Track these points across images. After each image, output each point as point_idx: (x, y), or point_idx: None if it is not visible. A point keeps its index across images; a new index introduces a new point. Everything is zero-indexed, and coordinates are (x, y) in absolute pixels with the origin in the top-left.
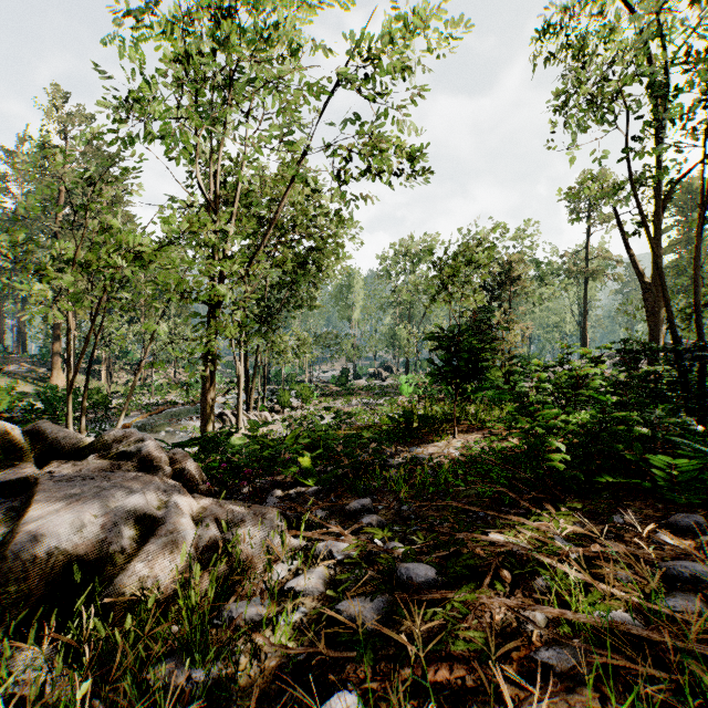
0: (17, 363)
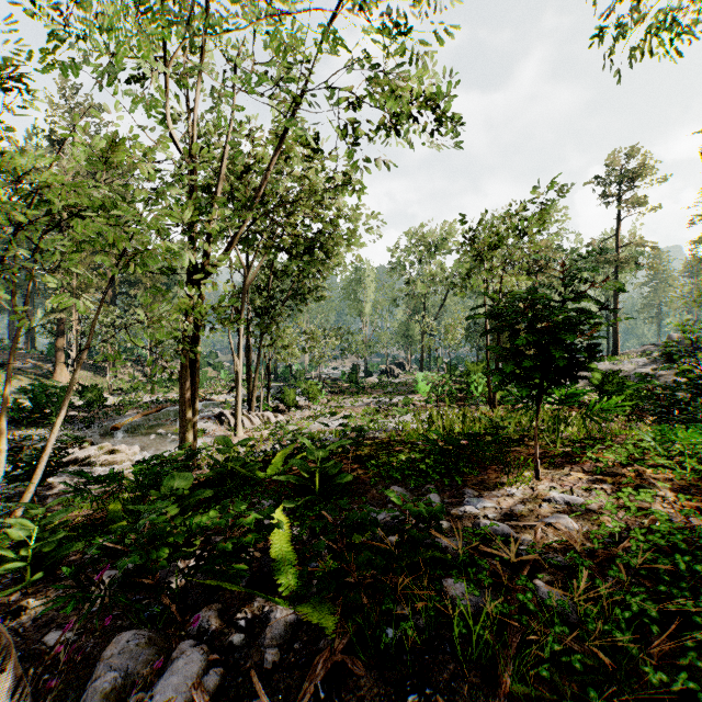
0: (22, 359)
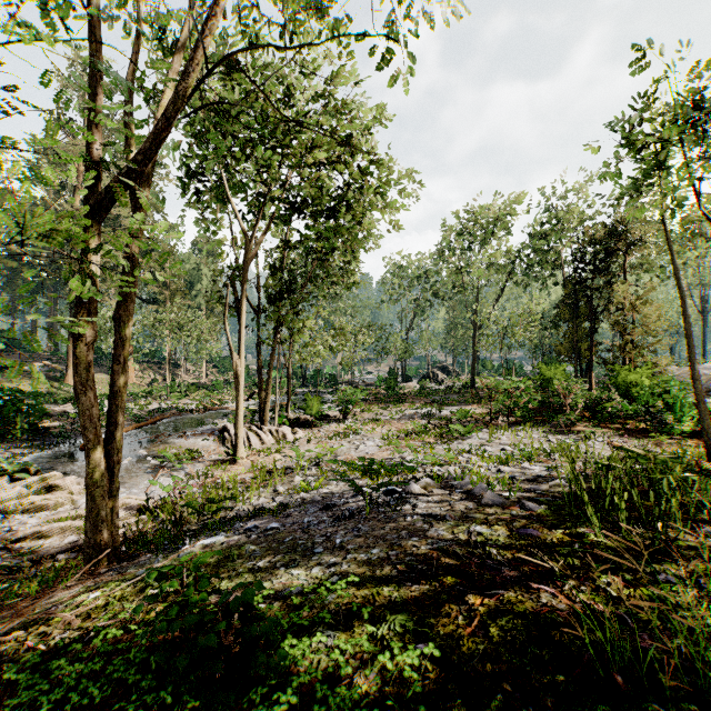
0: (39, 361)
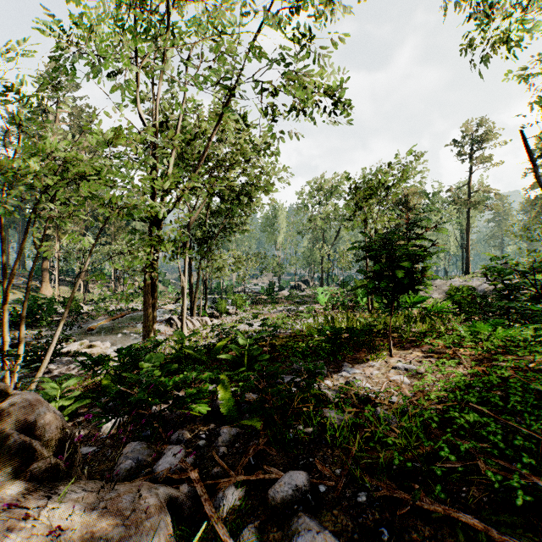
0: (16, 277)
